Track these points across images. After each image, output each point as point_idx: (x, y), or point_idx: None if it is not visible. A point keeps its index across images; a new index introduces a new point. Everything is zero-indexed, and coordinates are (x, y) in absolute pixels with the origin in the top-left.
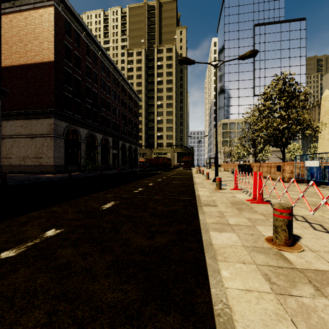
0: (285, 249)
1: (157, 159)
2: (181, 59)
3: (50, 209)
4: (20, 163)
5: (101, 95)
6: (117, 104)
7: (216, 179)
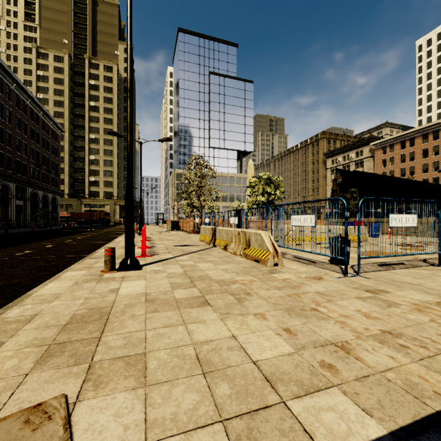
0: None
1: (90, 214)
2: (110, 132)
3: (7, 249)
4: None
5: None
6: (24, 136)
7: None
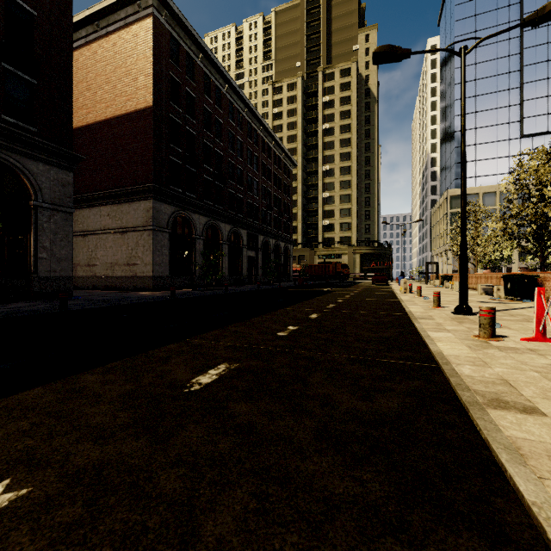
0: None
1: (324, 266)
2: (379, 52)
3: (77, 380)
4: (107, 274)
5: (228, 159)
6: (255, 172)
7: (481, 312)
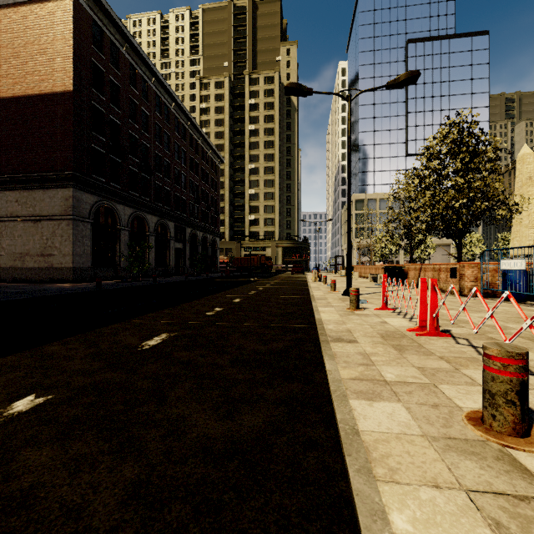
0: (516, 443)
1: (249, 258)
2: (290, 87)
3: (42, 350)
4: (15, 265)
5: (154, 151)
6: (182, 166)
7: (351, 292)
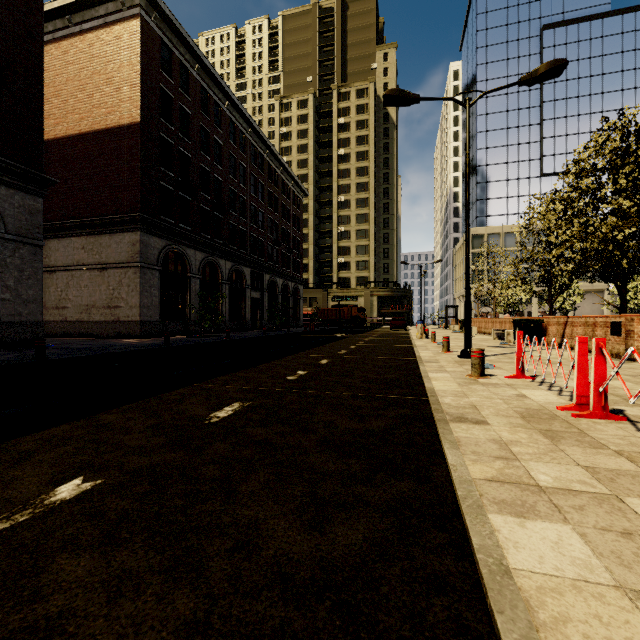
0: None
1: (338, 310)
2: (389, 95)
3: (98, 418)
4: (82, 318)
5: (228, 186)
6: (260, 202)
7: (473, 353)
